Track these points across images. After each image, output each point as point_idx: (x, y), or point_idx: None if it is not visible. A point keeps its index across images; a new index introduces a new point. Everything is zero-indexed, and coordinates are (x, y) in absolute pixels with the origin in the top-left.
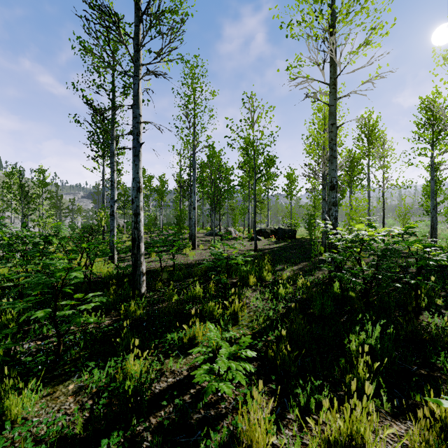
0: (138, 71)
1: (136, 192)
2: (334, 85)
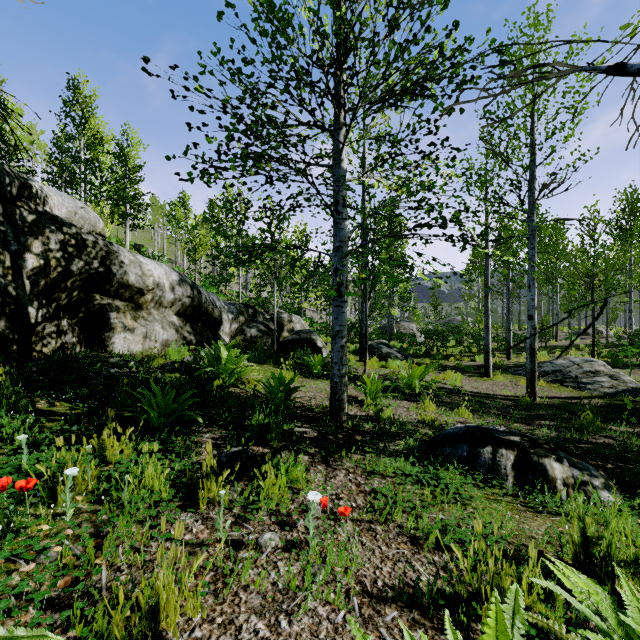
0: None
1: None
2: (630, 268)
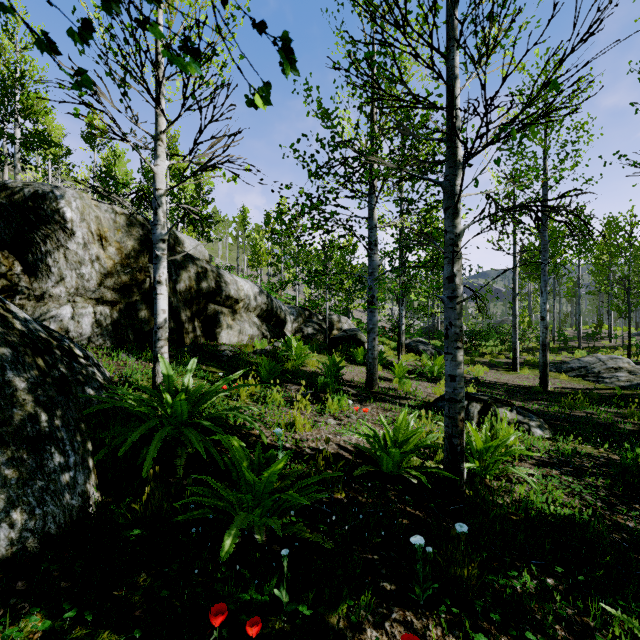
0: (579, 278)
1: (579, 316)
2: None
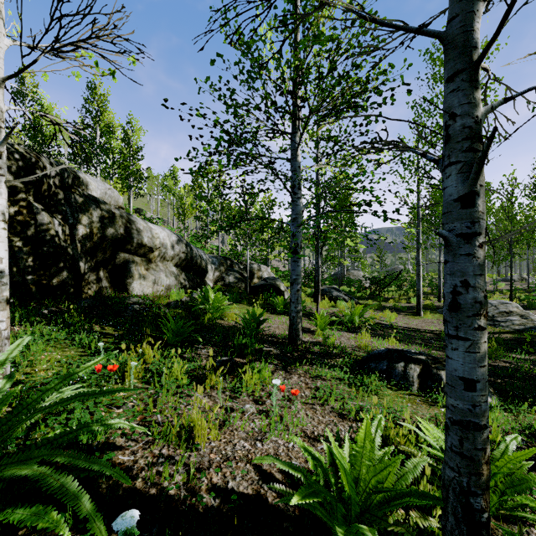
0: None
1: None
2: None
